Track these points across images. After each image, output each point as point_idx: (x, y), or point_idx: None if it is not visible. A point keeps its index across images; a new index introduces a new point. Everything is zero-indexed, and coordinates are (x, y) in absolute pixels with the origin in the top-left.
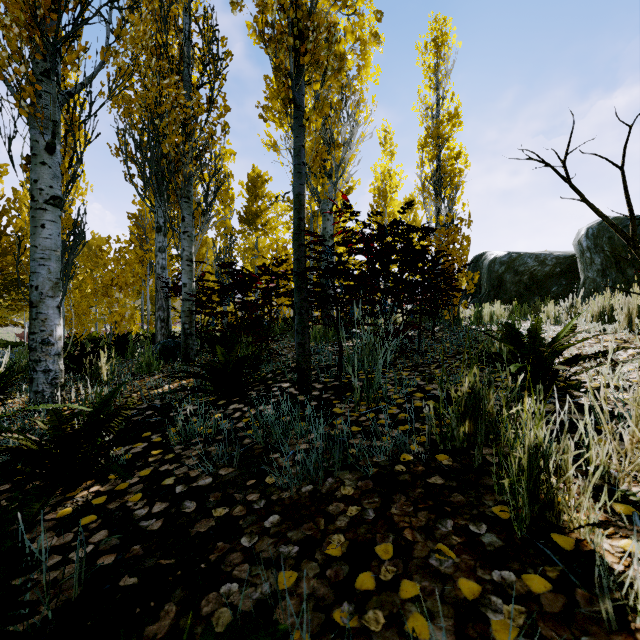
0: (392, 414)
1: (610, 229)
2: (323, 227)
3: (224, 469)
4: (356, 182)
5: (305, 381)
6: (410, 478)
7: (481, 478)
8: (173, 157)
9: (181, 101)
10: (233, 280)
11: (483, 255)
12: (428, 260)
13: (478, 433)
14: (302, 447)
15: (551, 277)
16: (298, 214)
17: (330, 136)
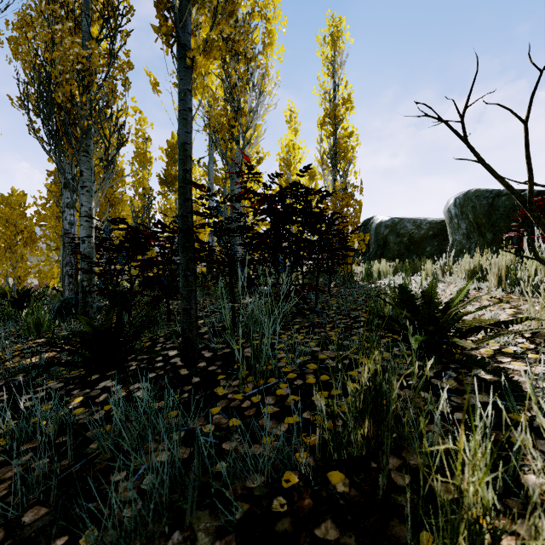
0: (281, 396)
1: (473, 199)
2: (231, 189)
3: (33, 510)
4: (266, 153)
5: (190, 351)
6: (291, 527)
7: (389, 523)
8: (69, 108)
9: (75, 49)
10: (123, 237)
11: (371, 219)
12: (325, 221)
13: (380, 439)
14: (160, 458)
15: (425, 239)
16: (183, 165)
17: (237, 104)
